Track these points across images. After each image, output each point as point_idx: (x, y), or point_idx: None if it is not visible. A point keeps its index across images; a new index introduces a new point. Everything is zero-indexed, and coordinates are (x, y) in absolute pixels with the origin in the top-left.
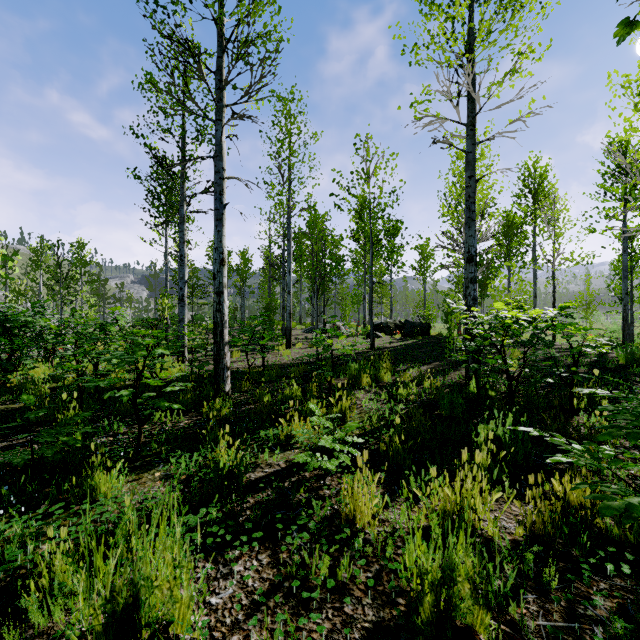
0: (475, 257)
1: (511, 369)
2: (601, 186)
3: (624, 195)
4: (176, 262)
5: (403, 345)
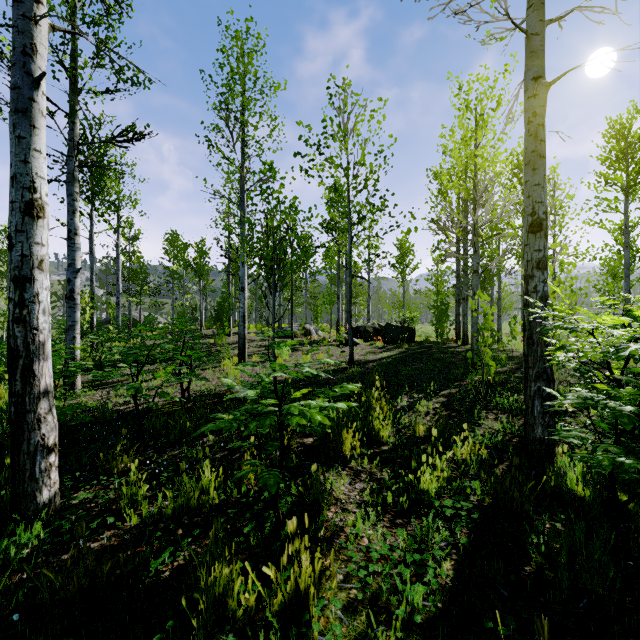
0: (545, 222)
1: (568, 407)
2: (602, 173)
3: (629, 183)
4: (124, 255)
5: (390, 358)
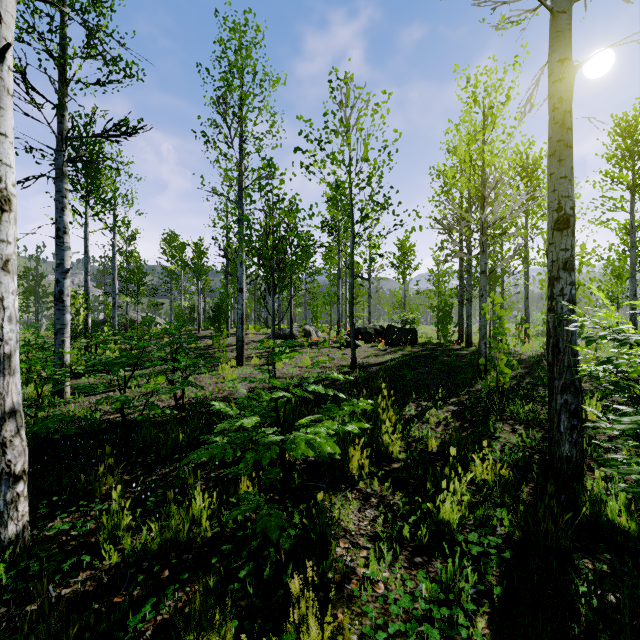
0: (573, 219)
1: (588, 417)
2: (608, 172)
3: (636, 182)
4: (121, 255)
5: (393, 361)
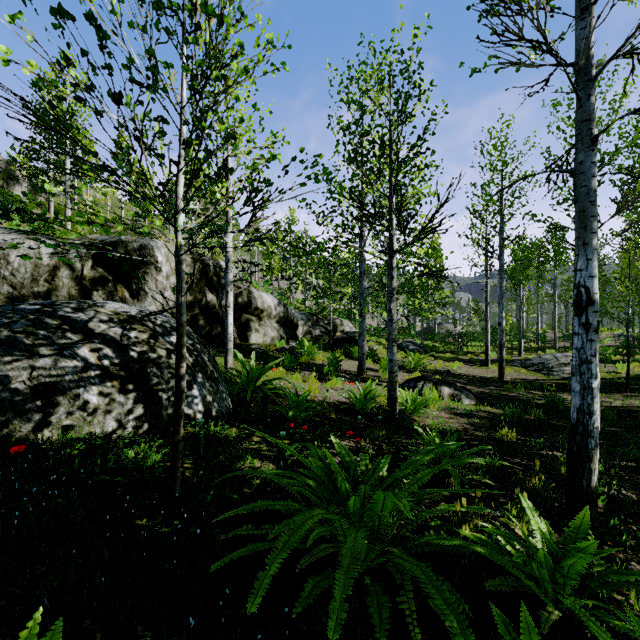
0: None
1: None
2: None
3: None
4: None
5: None
